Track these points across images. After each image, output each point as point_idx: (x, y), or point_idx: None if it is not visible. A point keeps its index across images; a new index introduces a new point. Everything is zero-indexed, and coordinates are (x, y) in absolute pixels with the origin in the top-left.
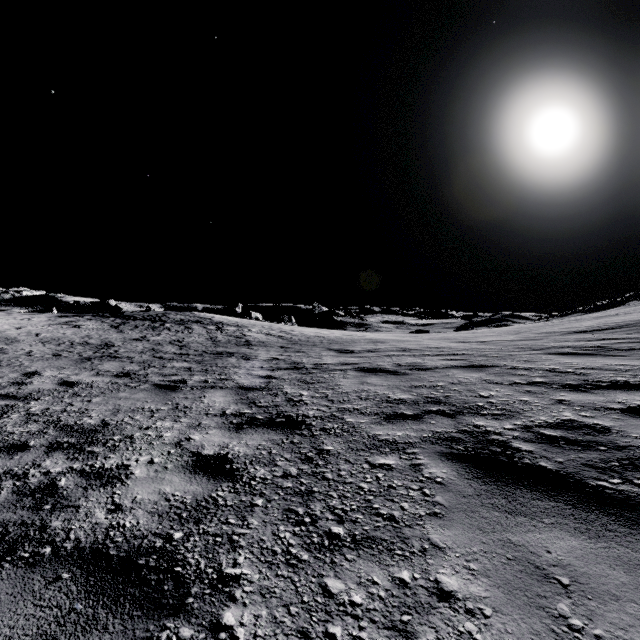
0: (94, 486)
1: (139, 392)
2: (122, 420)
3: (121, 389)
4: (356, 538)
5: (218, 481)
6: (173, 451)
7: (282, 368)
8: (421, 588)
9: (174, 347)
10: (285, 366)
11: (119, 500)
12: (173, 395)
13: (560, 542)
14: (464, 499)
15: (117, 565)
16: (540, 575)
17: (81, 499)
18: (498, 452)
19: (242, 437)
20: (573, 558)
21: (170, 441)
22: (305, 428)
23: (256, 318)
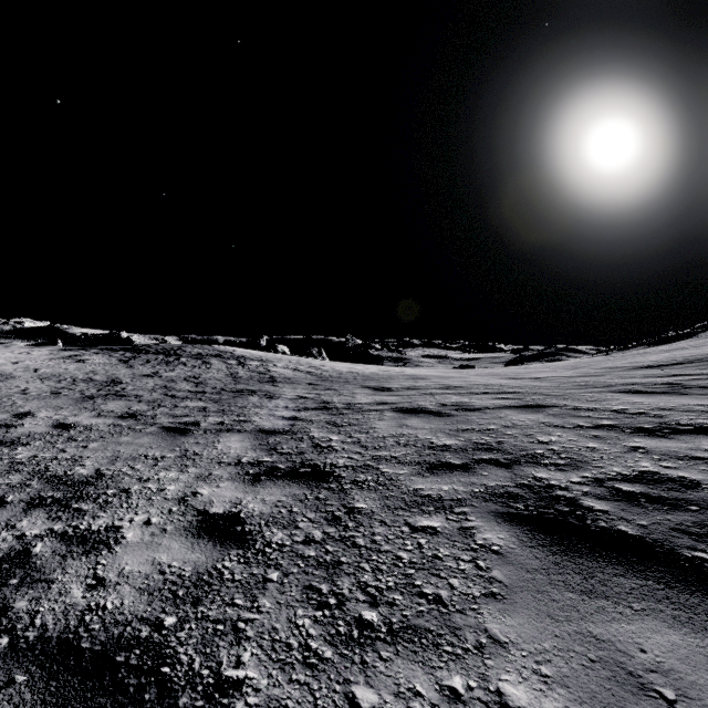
0: (75, 554)
1: (144, 436)
2: (120, 470)
3: (124, 432)
4: (393, 628)
5: (226, 548)
6: (175, 509)
7: (310, 408)
8: (479, 703)
9: (189, 384)
10: (313, 406)
11: (103, 572)
12: (182, 440)
13: (656, 637)
14: (528, 574)
15: (88, 663)
16: (635, 685)
17: (57, 571)
18: (566, 512)
19: (258, 491)
20: (676, 660)
21: (173, 496)
22: (333, 480)
23: (283, 352)
